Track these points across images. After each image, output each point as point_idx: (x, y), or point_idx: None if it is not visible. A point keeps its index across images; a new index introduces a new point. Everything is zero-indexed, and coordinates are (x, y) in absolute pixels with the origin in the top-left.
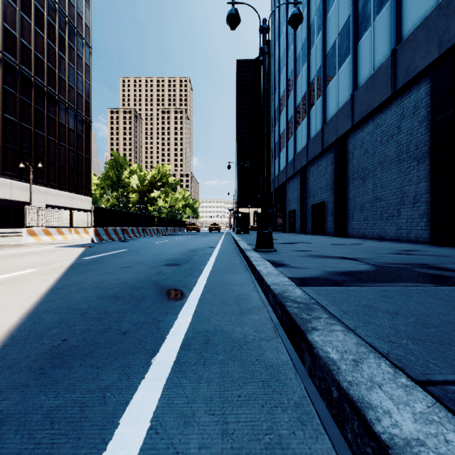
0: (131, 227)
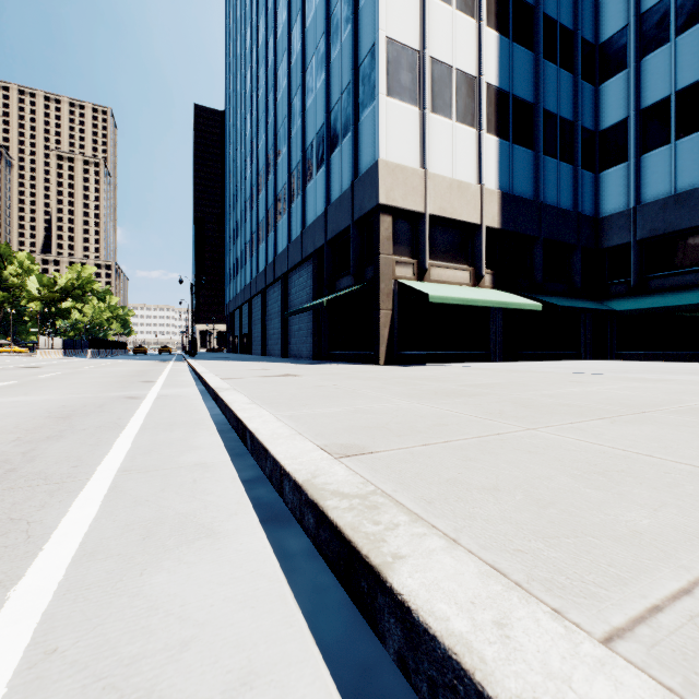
0: (79, 350)
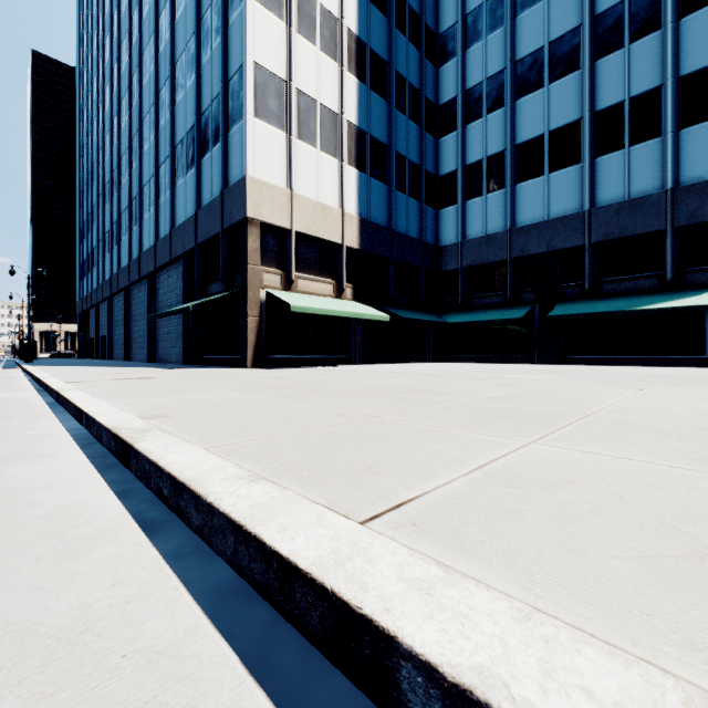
0: None
